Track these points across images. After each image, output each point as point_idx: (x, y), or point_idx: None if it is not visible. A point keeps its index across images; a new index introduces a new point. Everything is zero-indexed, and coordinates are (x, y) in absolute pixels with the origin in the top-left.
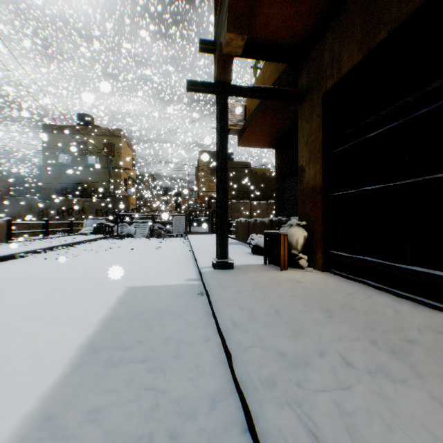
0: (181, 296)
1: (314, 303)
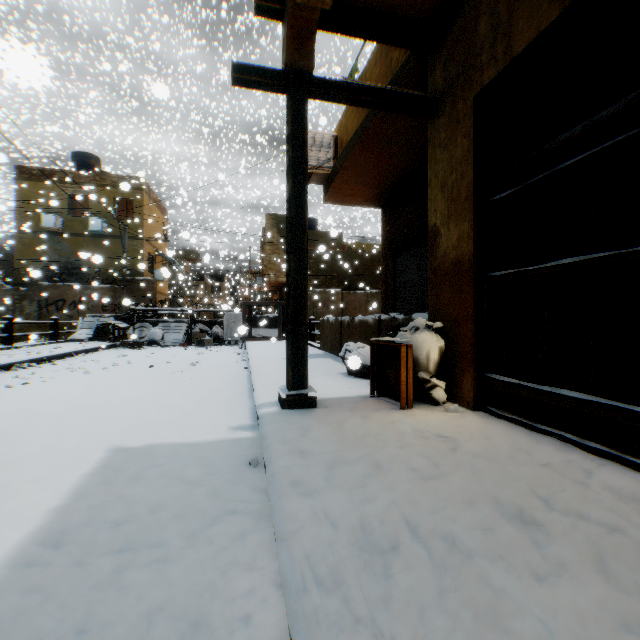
0: (213, 470)
1: (487, 496)
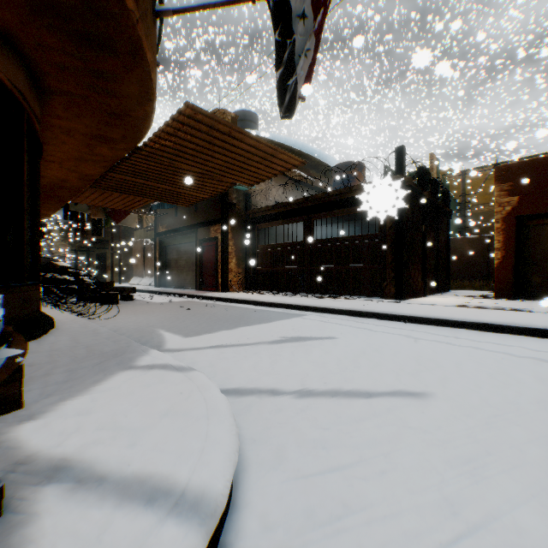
0: None
1: None
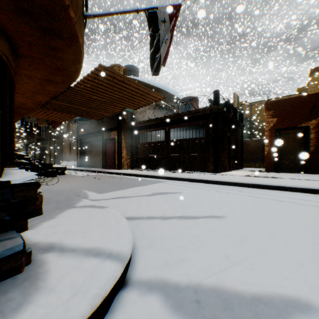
0: None
1: None
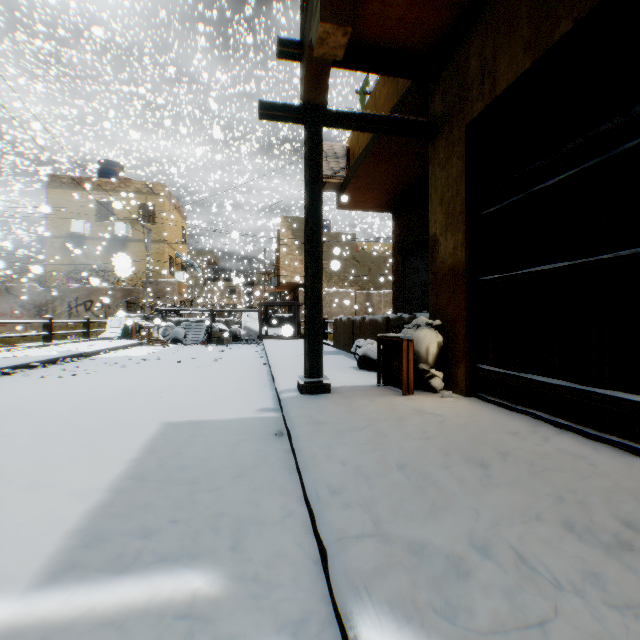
0: (247, 438)
1: (460, 451)
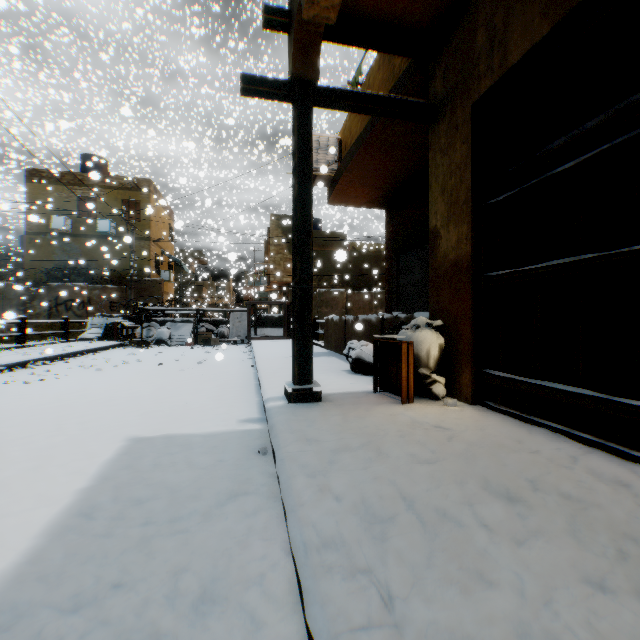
0: (225, 457)
1: (478, 478)
